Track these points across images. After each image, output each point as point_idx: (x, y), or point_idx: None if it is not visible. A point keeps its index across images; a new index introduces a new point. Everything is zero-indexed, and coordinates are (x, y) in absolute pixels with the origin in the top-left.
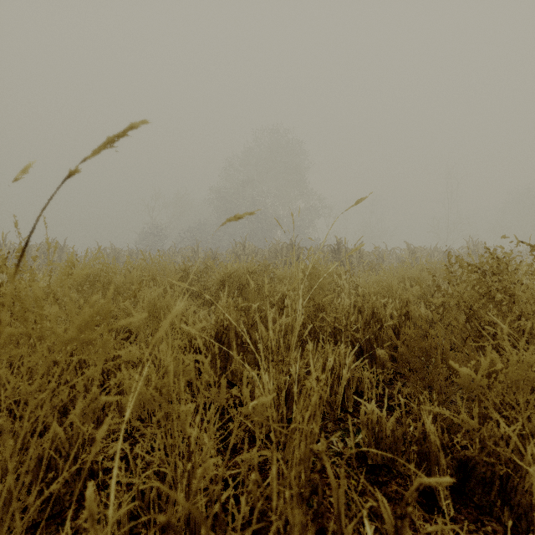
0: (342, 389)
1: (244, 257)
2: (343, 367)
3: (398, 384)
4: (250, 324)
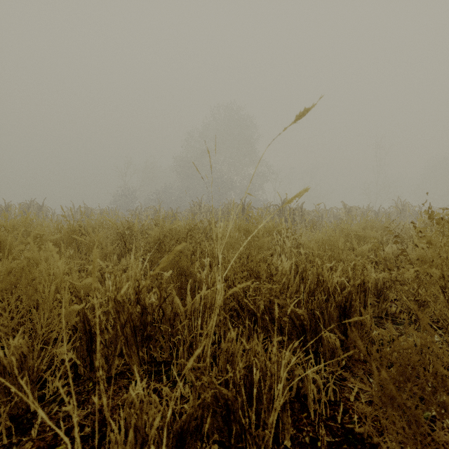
0: (274, 418)
1: (200, 215)
2: (277, 379)
3: (355, 387)
4: (163, 297)
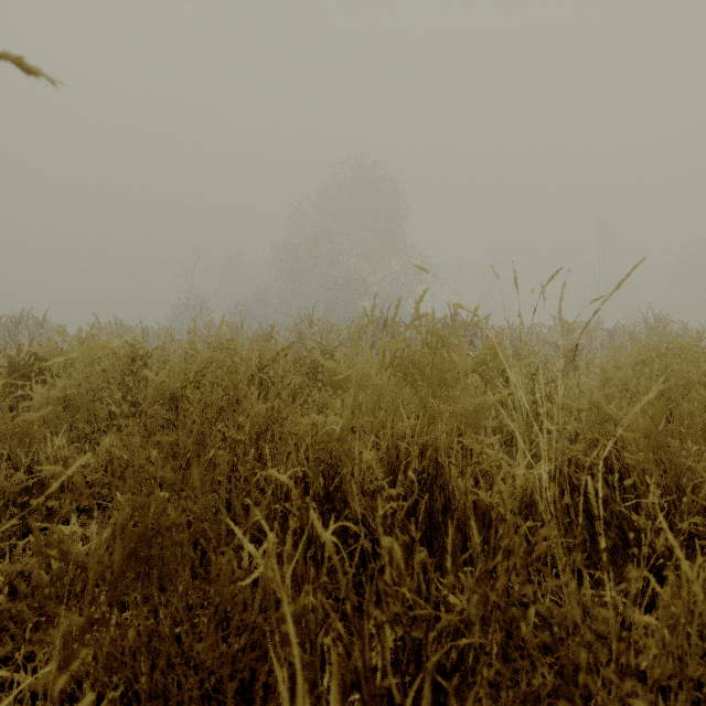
0: None
1: (311, 337)
2: None
3: None
4: None
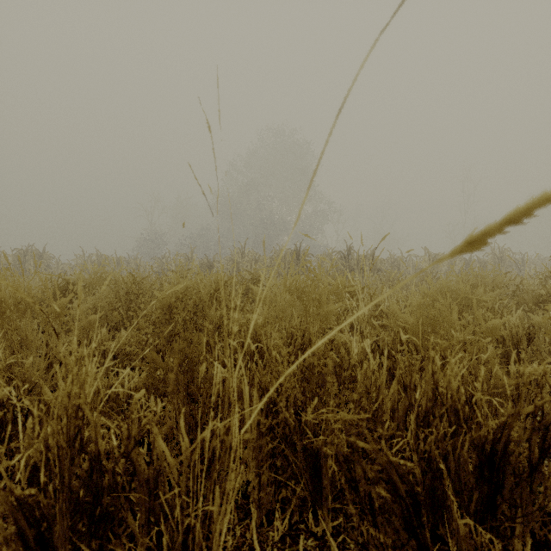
0: None
1: (243, 264)
2: None
3: None
4: (133, 438)
